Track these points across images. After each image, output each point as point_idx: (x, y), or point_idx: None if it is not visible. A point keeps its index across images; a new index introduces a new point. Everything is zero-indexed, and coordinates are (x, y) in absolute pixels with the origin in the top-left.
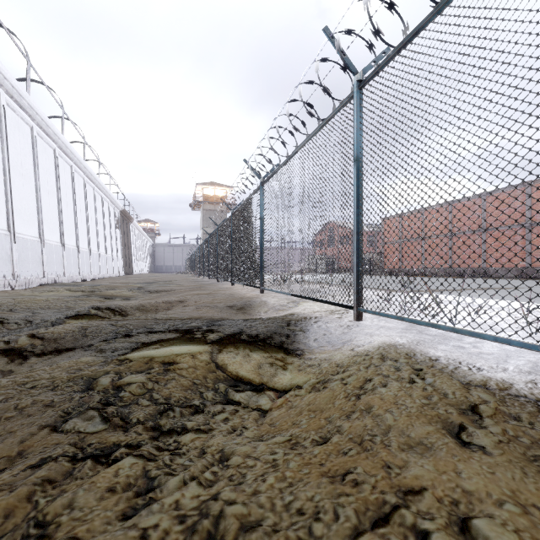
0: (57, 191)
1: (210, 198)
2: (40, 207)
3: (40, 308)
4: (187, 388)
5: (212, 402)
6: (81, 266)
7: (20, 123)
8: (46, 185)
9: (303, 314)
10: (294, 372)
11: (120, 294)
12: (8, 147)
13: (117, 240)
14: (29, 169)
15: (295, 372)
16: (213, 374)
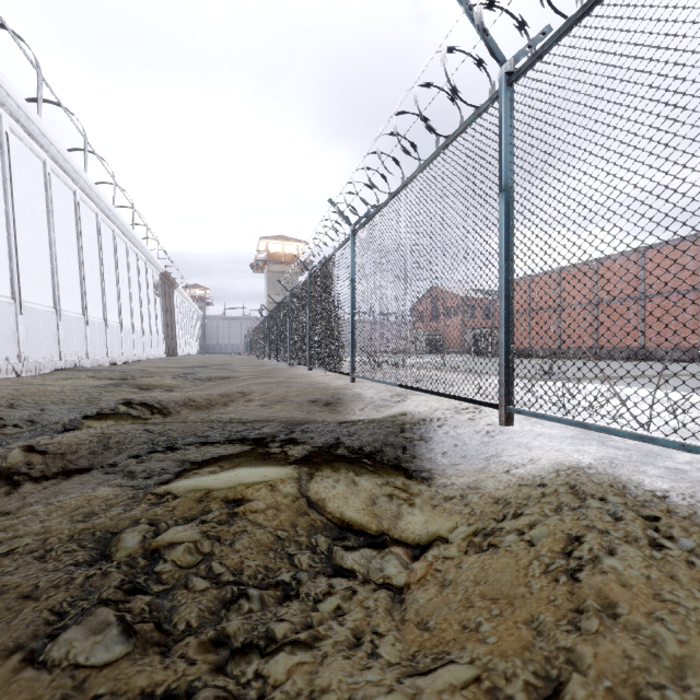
0: (78, 246)
1: (277, 257)
2: (55, 267)
3: (52, 402)
4: (268, 548)
5: (309, 574)
6: (109, 345)
7: (29, 156)
8: (64, 238)
9: (419, 414)
10: (426, 510)
11: (160, 382)
12: (13, 187)
13: (157, 312)
14: (40, 216)
15: (428, 510)
16: (305, 518)
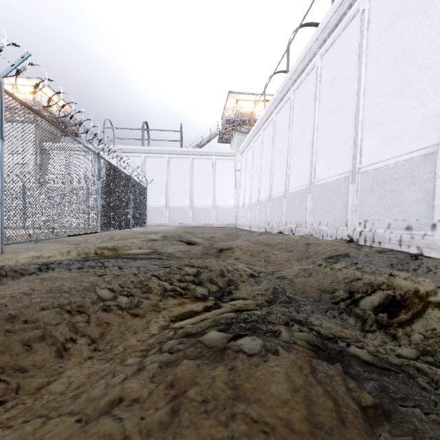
0: None
1: None
2: None
3: None
4: None
5: None
6: None
7: None
8: None
9: None
10: None
11: None
12: None
13: None
14: None
15: None
16: None
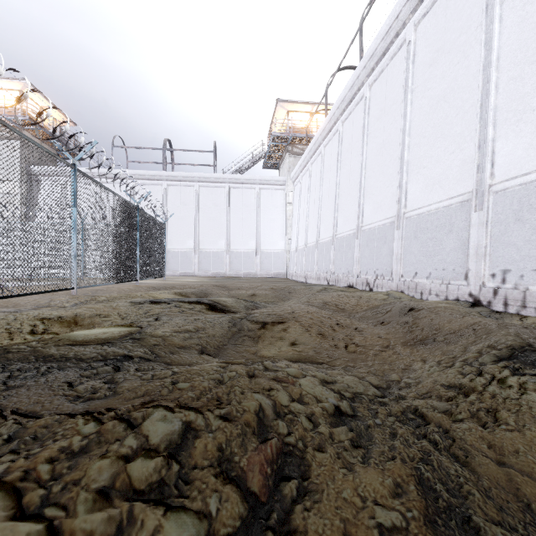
0: None
1: None
2: None
3: None
4: None
5: None
6: None
7: None
8: None
9: None
10: None
11: None
12: None
13: None
14: None
15: None
16: None
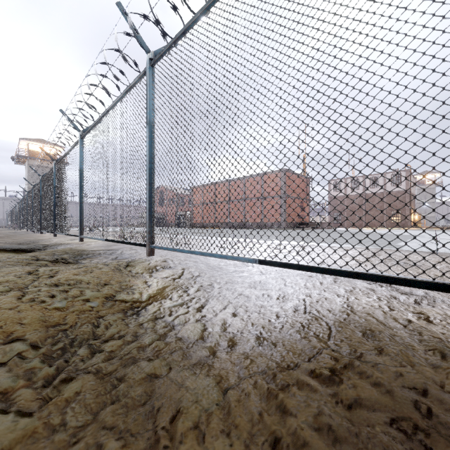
0: None
1: (37, 154)
2: None
3: None
4: None
5: None
6: None
7: None
8: None
9: (62, 242)
10: None
11: None
12: None
13: None
14: None
15: None
16: None
